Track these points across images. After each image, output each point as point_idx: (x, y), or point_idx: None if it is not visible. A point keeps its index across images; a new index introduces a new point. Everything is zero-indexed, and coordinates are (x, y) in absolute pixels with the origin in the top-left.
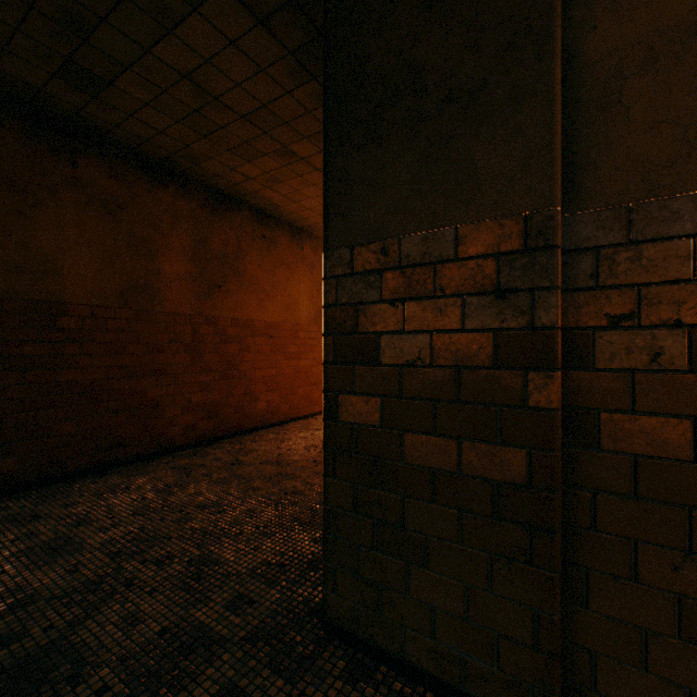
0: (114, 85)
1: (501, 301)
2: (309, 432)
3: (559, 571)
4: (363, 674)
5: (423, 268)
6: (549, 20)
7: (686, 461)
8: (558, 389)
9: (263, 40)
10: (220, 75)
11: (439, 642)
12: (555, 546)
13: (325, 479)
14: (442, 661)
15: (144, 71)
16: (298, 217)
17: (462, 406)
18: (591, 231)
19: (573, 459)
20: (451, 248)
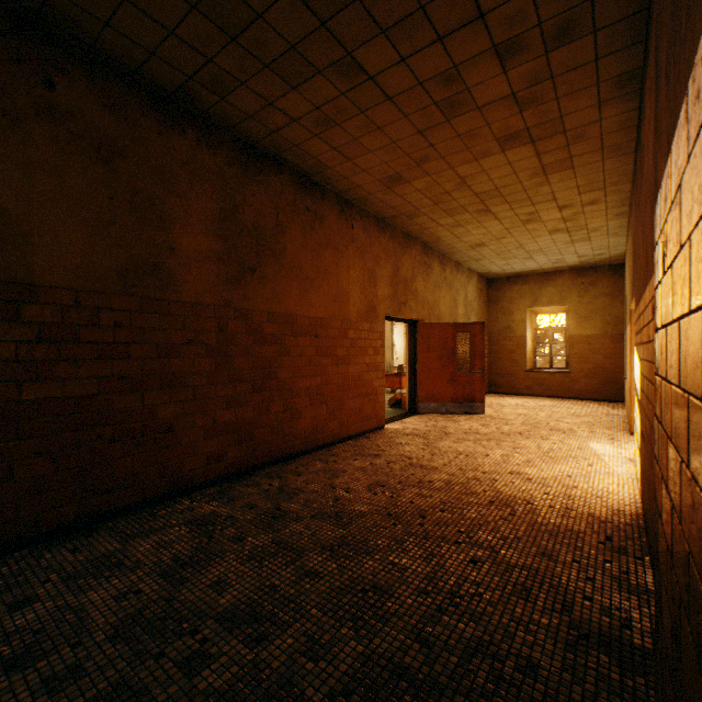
0: None
1: None
2: (367, 460)
3: None
4: None
5: None
6: None
7: None
8: None
9: None
10: None
11: None
12: None
13: None
14: None
15: None
16: (350, 184)
17: None
18: None
19: None
20: None
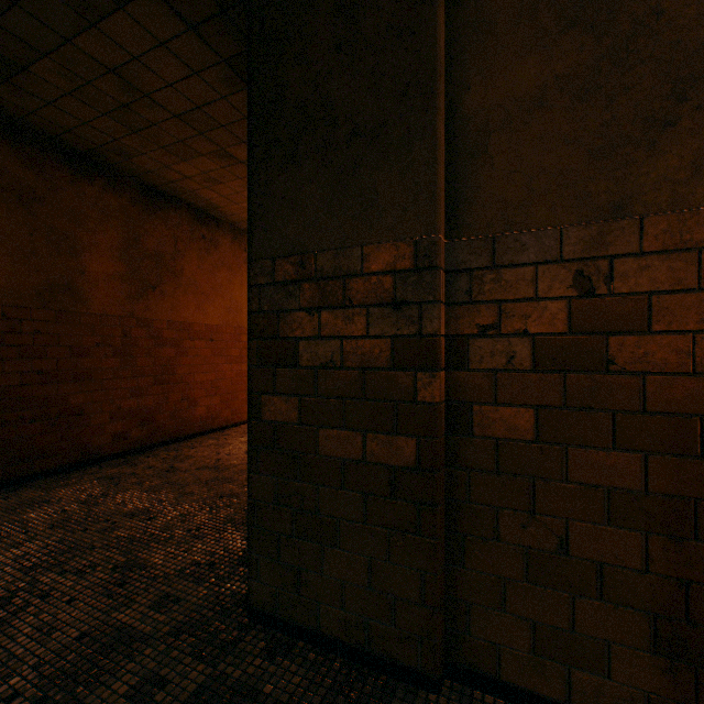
0: (30, 70)
1: (397, 312)
2: None
3: (441, 537)
4: (282, 650)
5: (335, 281)
6: (433, 78)
7: (531, 441)
8: (440, 386)
9: (195, 46)
10: (150, 73)
11: (348, 611)
12: (438, 517)
13: (249, 475)
14: (351, 628)
15: (64, 60)
16: (241, 218)
17: (366, 403)
18: (467, 256)
19: (454, 444)
20: (358, 265)
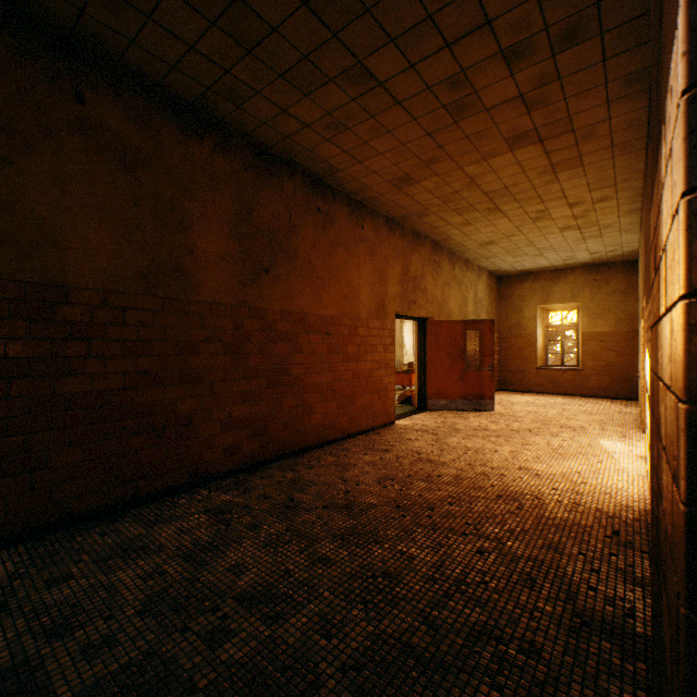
0: None
1: None
2: (376, 455)
3: None
4: None
5: None
6: None
7: None
8: None
9: None
10: None
11: None
12: None
13: None
14: None
15: None
16: (360, 185)
17: None
18: None
19: None
20: None
